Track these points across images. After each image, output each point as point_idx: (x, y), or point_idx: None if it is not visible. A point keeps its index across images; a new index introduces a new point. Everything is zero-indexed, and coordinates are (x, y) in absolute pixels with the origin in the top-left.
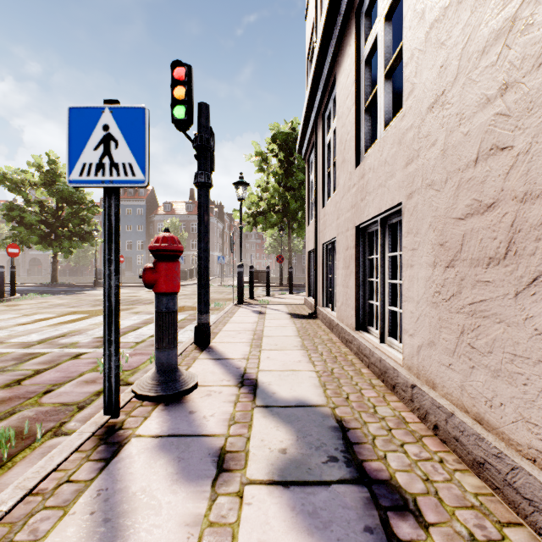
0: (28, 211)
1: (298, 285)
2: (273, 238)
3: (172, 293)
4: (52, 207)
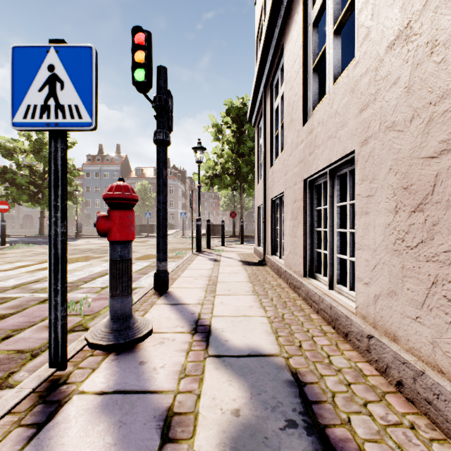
0: (19, 174)
1: (248, 237)
2: (227, 197)
3: (126, 241)
4: (40, 171)
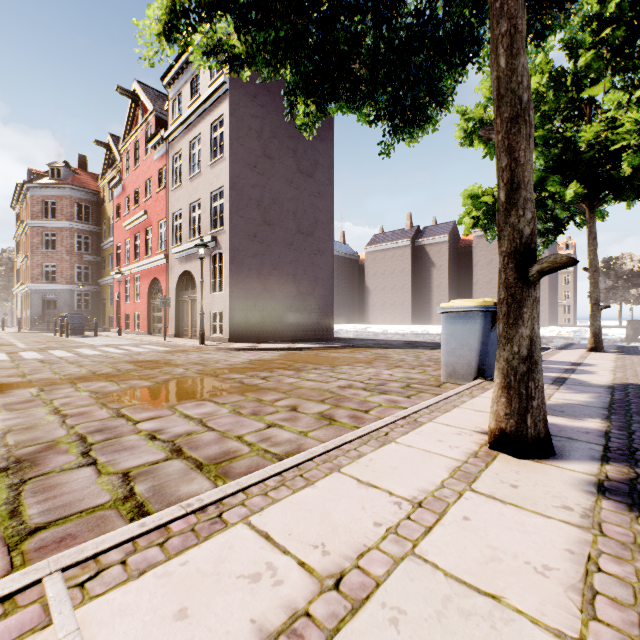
0: None
1: None
2: None
3: None
4: None
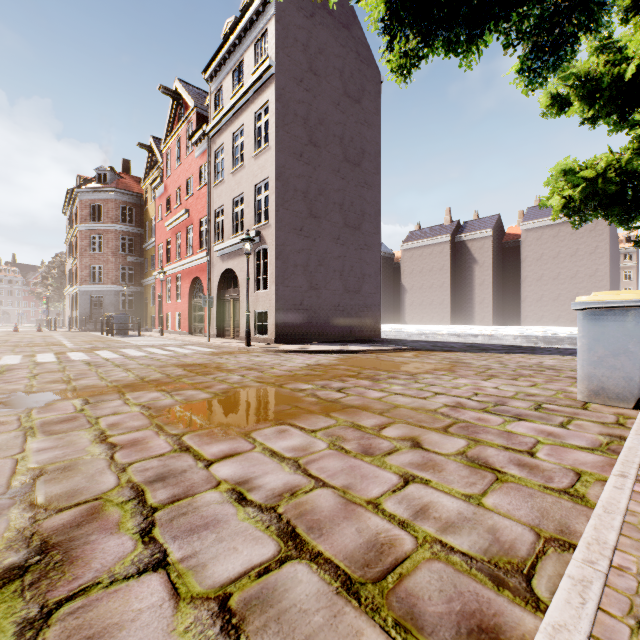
0: None
1: None
2: None
3: None
4: None
